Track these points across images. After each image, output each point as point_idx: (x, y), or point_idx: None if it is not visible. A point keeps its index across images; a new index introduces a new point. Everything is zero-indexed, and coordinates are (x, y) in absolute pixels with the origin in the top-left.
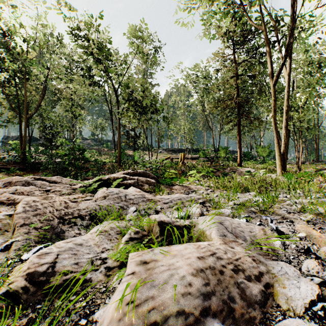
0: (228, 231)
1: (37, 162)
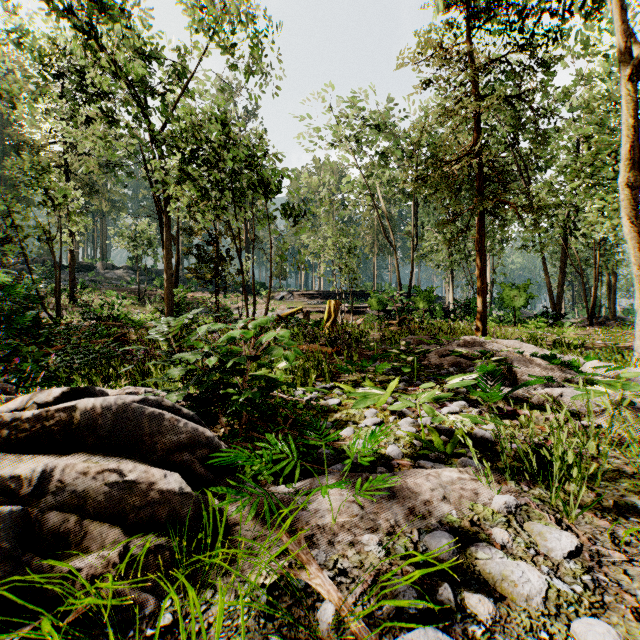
0: None
1: None
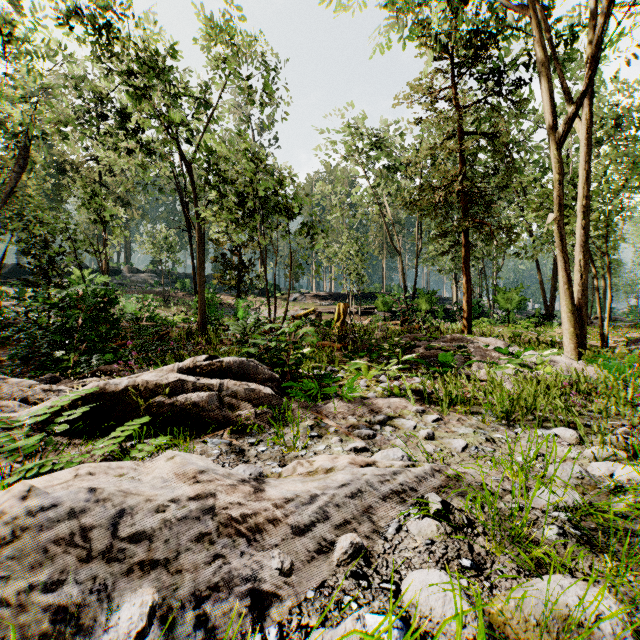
0: None
1: (13, 322)
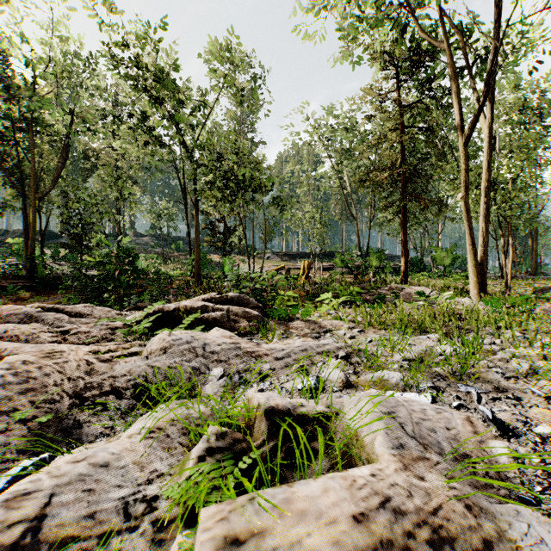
0: (405, 429)
1: (56, 275)
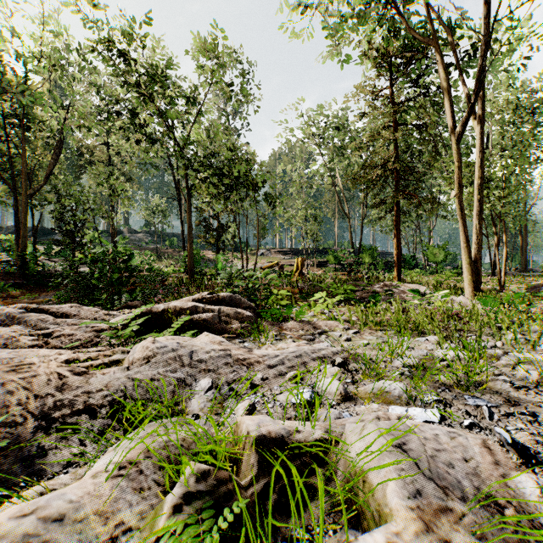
0: (419, 465)
1: (48, 272)
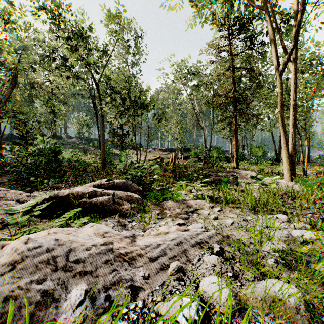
0: None
1: (9, 163)
